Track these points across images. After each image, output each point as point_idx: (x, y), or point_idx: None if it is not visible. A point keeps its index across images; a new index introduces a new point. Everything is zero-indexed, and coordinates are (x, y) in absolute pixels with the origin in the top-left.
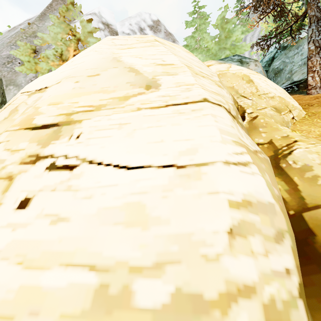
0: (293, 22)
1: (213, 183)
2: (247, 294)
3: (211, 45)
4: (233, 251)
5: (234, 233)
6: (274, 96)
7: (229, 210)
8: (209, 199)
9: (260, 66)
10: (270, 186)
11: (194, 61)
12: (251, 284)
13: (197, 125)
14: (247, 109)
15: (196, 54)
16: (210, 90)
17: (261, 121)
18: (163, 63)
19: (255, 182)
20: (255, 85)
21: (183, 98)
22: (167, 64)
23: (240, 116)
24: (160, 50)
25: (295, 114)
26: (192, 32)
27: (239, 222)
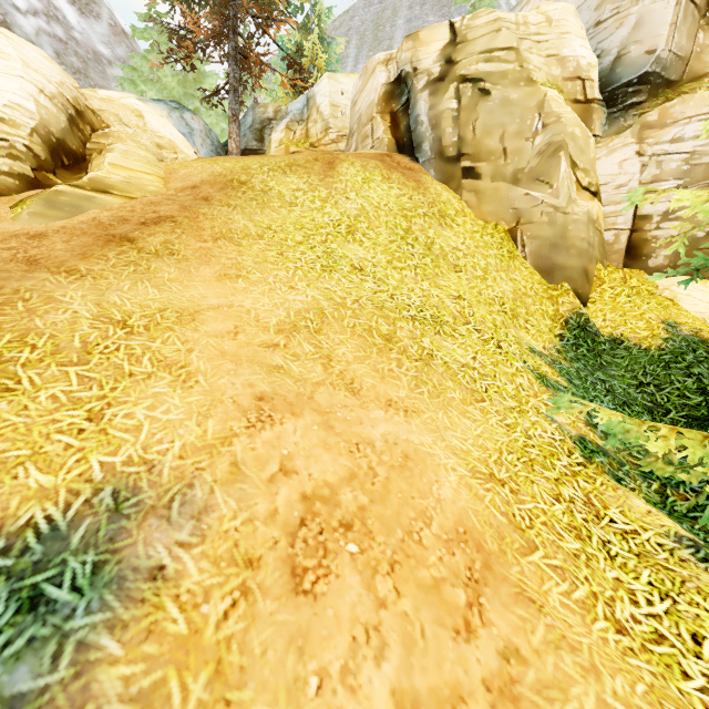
0: (224, 85)
1: (4, 95)
2: (4, 113)
3: (173, 83)
4: (4, 108)
5: (7, 106)
6: (164, 137)
7: (8, 102)
8: (0, 98)
9: (199, 123)
10: (40, 112)
11: (43, 64)
12: (7, 113)
13: (8, 82)
14: (113, 128)
15: (147, 89)
16: (33, 78)
17: (116, 135)
18: (2, 51)
19: (28, 104)
20: (145, 121)
21: (7, 72)
22: (5, 53)
23: (58, 101)
24: (2, 42)
25: (180, 157)
26: (145, 50)
27: (11, 106)
